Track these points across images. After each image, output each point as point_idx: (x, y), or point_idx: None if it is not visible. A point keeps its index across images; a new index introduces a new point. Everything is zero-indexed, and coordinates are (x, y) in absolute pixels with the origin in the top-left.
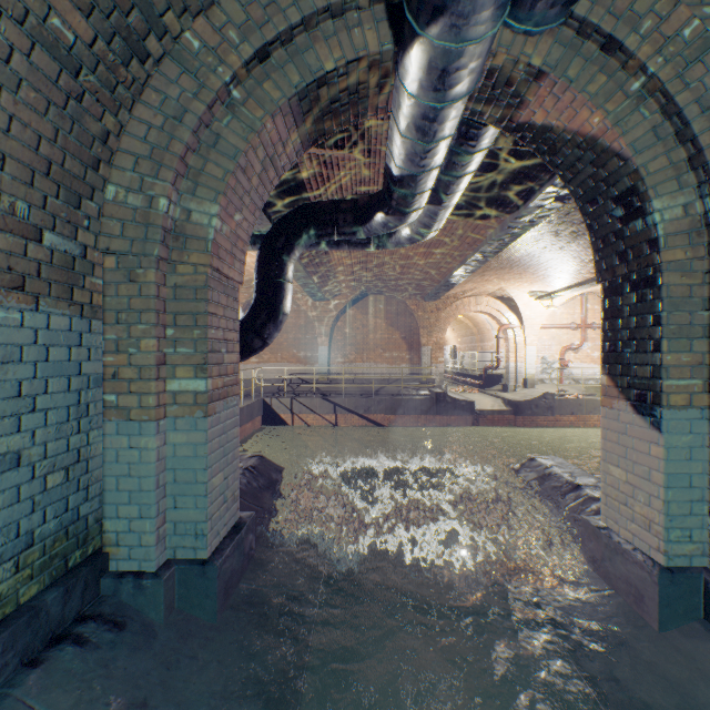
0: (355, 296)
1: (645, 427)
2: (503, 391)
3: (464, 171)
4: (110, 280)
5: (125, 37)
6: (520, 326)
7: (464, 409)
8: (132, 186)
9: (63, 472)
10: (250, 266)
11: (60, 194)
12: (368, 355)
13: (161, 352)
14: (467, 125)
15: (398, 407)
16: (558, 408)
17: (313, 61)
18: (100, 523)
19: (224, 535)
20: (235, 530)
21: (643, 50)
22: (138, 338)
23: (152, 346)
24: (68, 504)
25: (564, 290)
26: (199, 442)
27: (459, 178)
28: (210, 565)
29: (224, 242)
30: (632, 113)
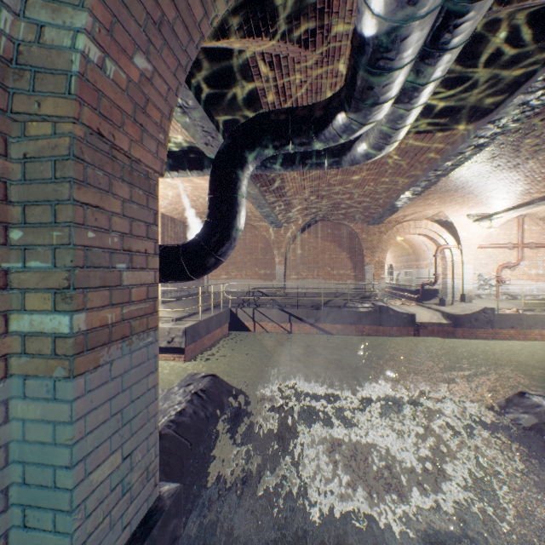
0: (307, 222)
1: None
2: (440, 304)
3: (454, 38)
4: None
5: None
6: (457, 246)
7: (405, 321)
8: None
9: None
10: None
11: None
12: (318, 272)
13: None
14: None
15: (345, 318)
16: (498, 322)
17: None
18: None
19: (123, 543)
20: (142, 531)
21: None
22: None
23: None
24: None
25: (506, 211)
26: (59, 419)
27: (445, 51)
28: None
29: (113, 93)
30: None
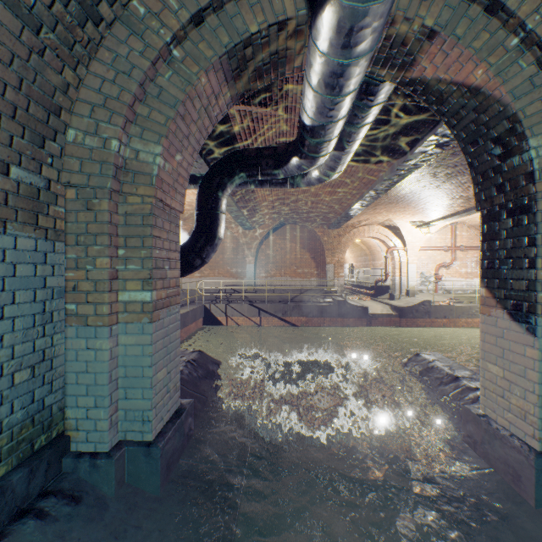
0: (275, 225)
1: (520, 332)
2: (390, 299)
3: (363, 122)
4: (71, 208)
5: (80, 1)
6: (404, 248)
7: (360, 313)
8: (89, 130)
9: (29, 369)
10: (193, 202)
11: (25, 135)
12: (285, 271)
13: (113, 268)
14: (367, 83)
15: (309, 311)
16: (434, 313)
17: (240, 25)
18: (63, 410)
19: (167, 419)
20: (177, 415)
21: (523, 9)
22: (94, 257)
23: (105, 264)
24: (34, 396)
25: (438, 220)
26: (145, 343)
27: (359, 127)
28: (154, 446)
29: (167, 177)
30: (512, 65)
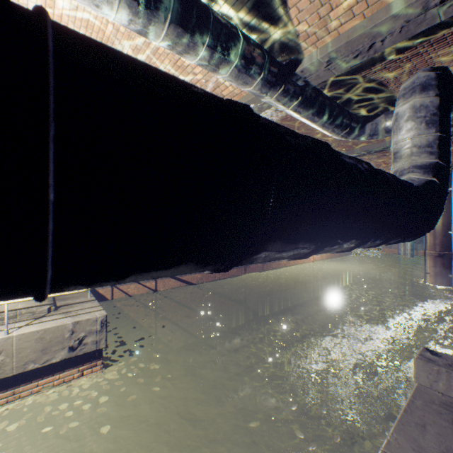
0: None
1: None
2: None
3: None
4: None
5: None
6: None
7: None
8: None
9: None
10: None
11: None
12: None
13: None
14: None
15: None
16: None
17: None
18: None
19: None
20: None
21: None
22: None
23: None
24: None
25: None
26: None
27: None
28: None
29: None
30: None
